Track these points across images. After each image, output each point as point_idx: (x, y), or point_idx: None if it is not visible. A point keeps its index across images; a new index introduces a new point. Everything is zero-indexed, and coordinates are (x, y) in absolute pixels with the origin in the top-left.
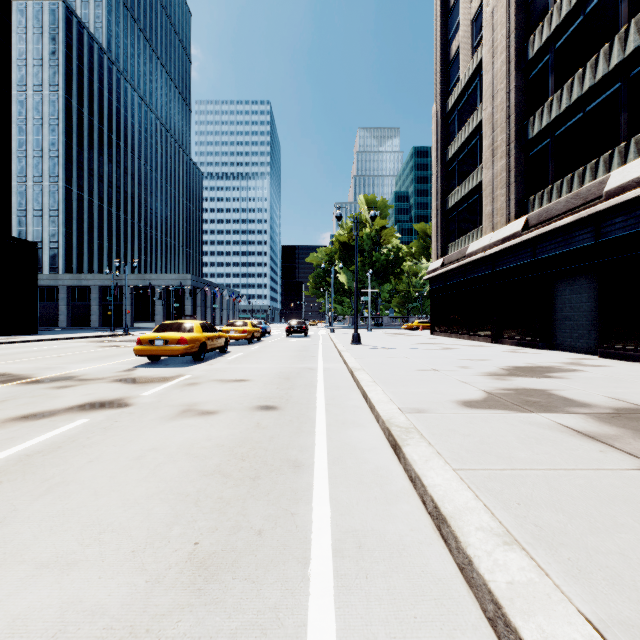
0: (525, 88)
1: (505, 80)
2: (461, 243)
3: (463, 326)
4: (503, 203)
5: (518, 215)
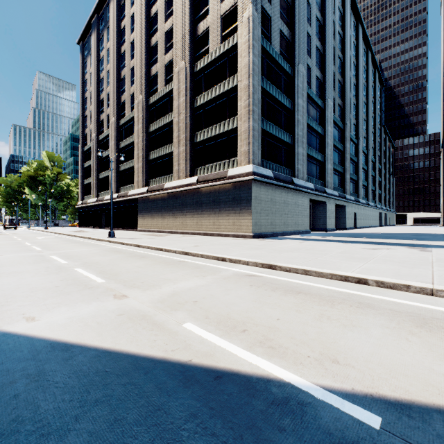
0: (99, 165)
1: (95, 161)
2: (88, 198)
3: (87, 224)
4: (95, 192)
5: (97, 196)
